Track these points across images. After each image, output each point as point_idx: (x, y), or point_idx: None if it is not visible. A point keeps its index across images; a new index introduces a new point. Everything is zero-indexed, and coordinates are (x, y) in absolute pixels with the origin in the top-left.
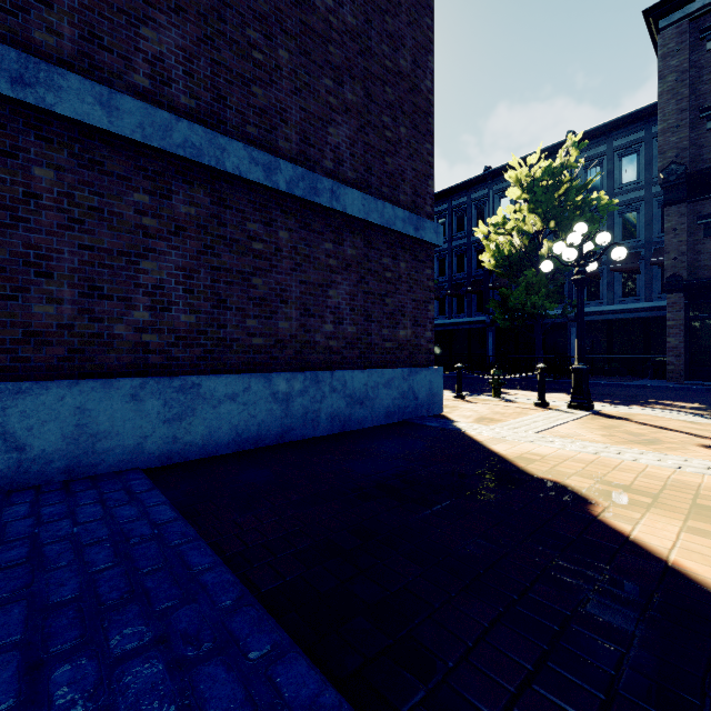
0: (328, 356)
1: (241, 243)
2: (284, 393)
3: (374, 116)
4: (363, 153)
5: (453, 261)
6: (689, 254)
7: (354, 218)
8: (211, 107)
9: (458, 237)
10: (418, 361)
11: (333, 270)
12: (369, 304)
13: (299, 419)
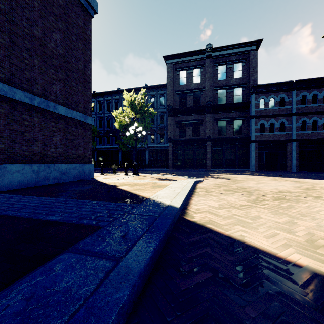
0: (52, 159)
1: (20, 122)
2: (37, 170)
3: (69, 82)
4: (65, 94)
5: (106, 122)
6: (173, 131)
7: (62, 115)
8: (9, 77)
9: (107, 112)
10: (85, 161)
11: (54, 131)
12: (67, 143)
13: (42, 178)
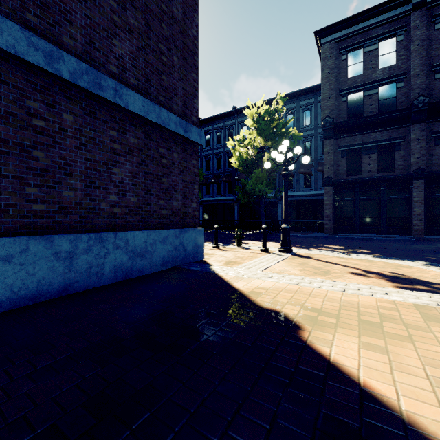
0: (112, 220)
1: (19, 118)
2: (68, 252)
3: (153, 42)
4: (144, 68)
5: (215, 162)
6: (334, 166)
7: (136, 115)
8: None
9: (217, 147)
10: (187, 224)
11: (117, 153)
12: (149, 182)
13: (83, 273)
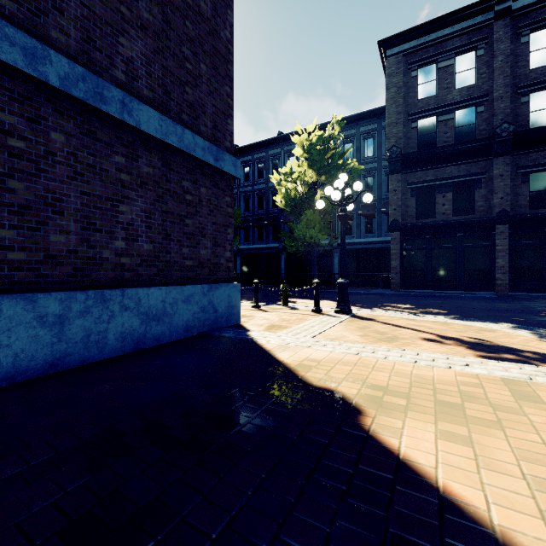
0: (119, 273)
1: None
2: (57, 316)
3: (174, 43)
4: (162, 76)
5: (256, 200)
6: (402, 207)
7: (151, 136)
8: None
9: (259, 182)
10: (218, 278)
11: (126, 185)
12: (168, 224)
13: (78, 343)
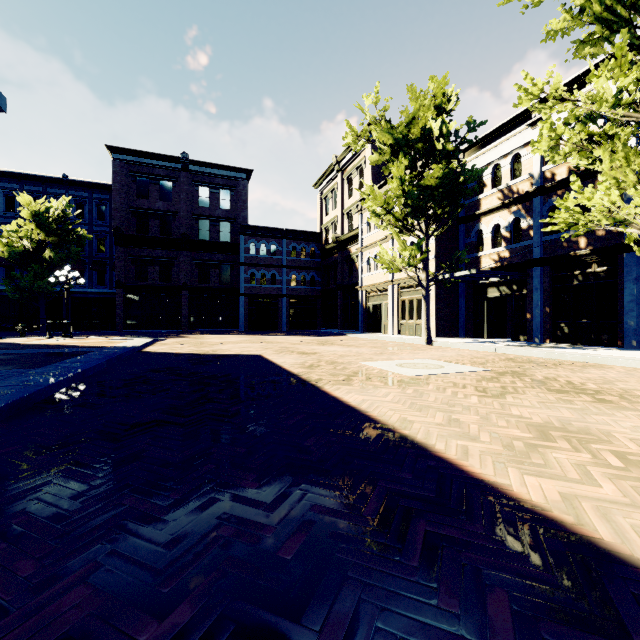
0: None
1: None
2: None
3: None
4: None
5: None
6: (126, 271)
7: None
8: None
9: None
10: None
11: None
12: None
13: None
